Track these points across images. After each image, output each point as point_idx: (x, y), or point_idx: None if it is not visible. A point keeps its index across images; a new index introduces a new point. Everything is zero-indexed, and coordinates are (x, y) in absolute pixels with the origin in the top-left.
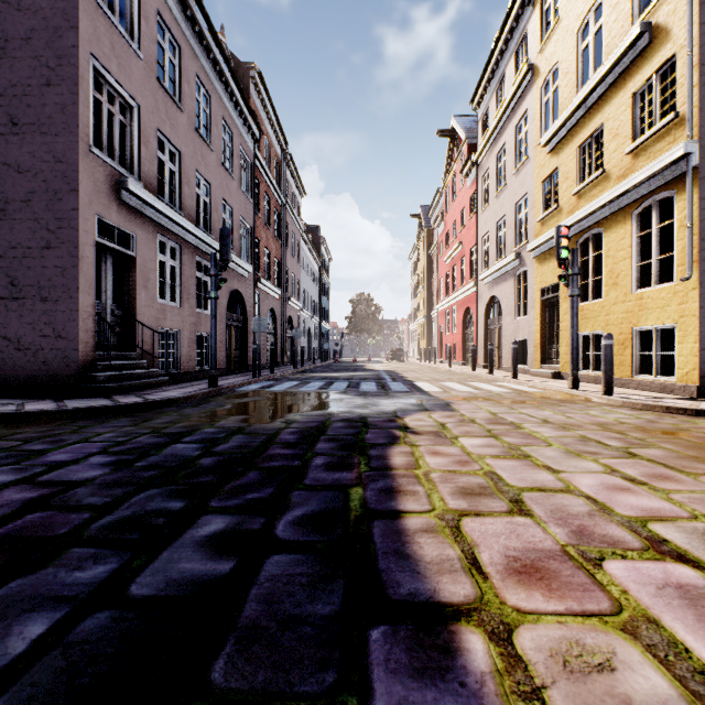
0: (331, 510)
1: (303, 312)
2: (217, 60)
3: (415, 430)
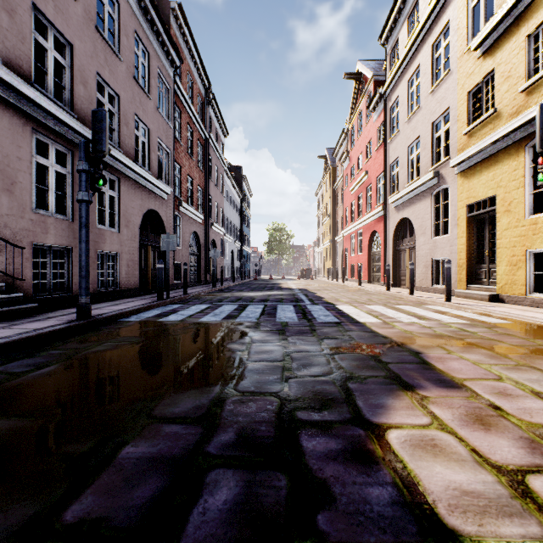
0: None
1: (226, 237)
2: None
3: None
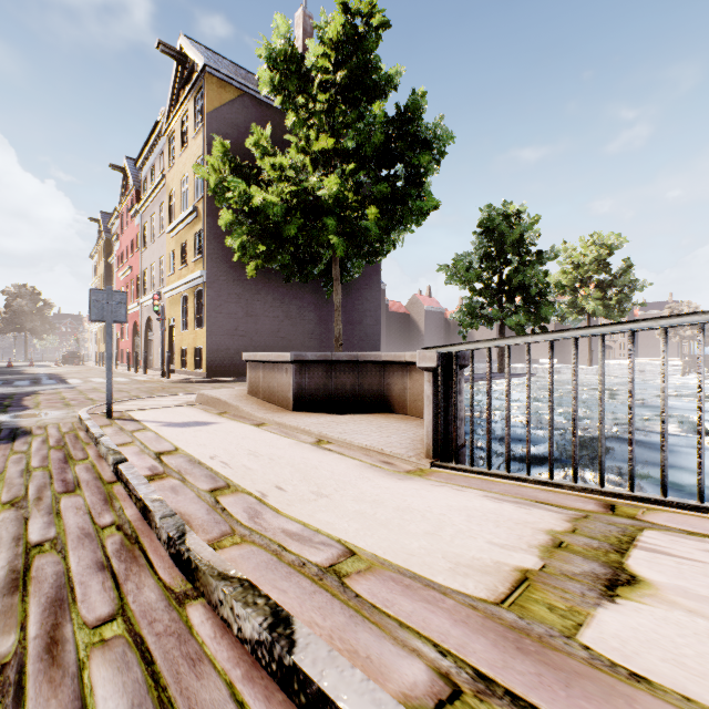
0: None
1: None
2: None
3: (44, 393)
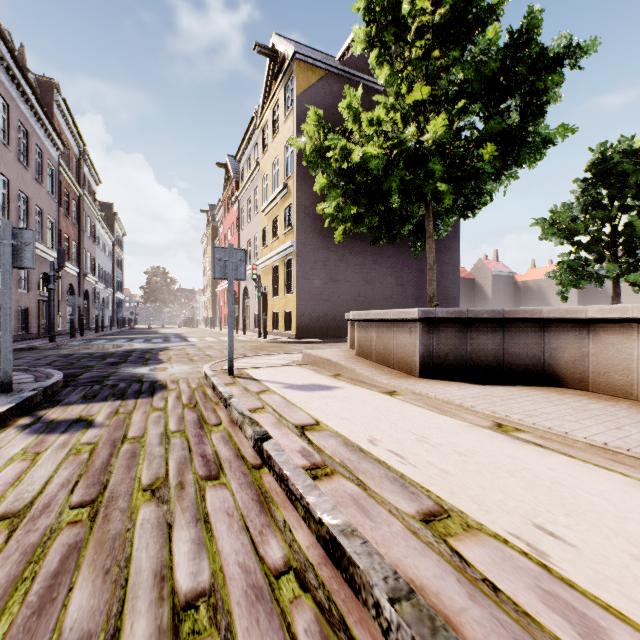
0: (142, 357)
1: (98, 284)
2: (34, 105)
3: (173, 349)
